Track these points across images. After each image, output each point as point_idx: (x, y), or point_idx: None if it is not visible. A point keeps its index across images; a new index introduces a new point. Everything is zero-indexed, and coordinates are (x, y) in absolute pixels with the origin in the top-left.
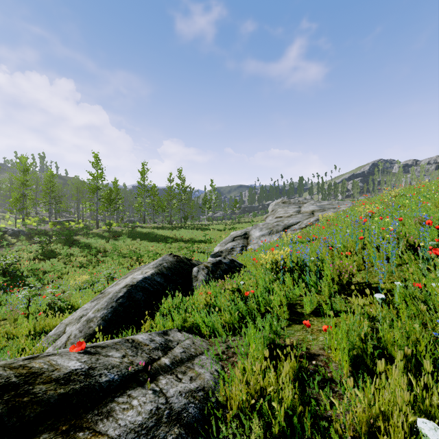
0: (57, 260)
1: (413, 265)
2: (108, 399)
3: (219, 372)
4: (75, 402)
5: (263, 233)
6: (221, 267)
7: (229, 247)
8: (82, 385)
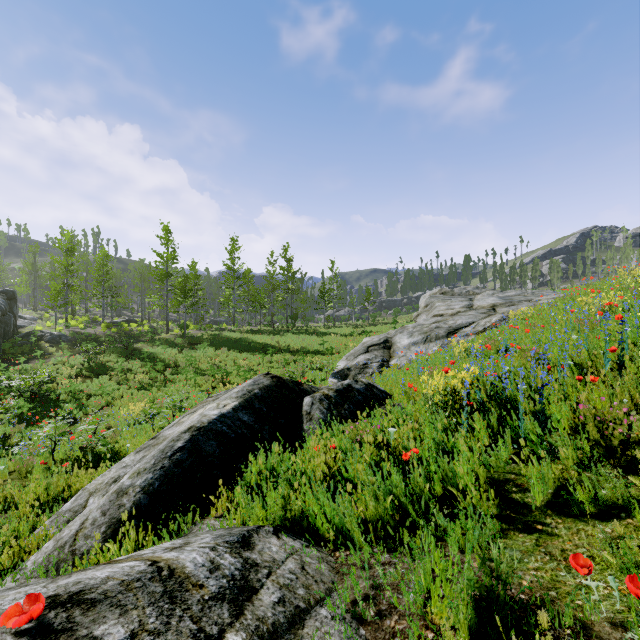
0: (109, 379)
1: None
2: None
3: None
4: None
5: (414, 340)
6: (352, 398)
7: (361, 363)
8: None
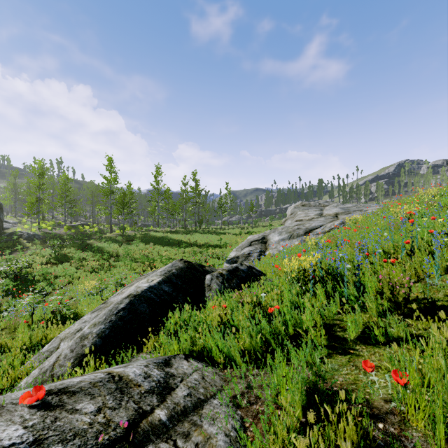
0: (70, 265)
1: None
2: None
3: (237, 432)
4: None
5: (282, 237)
6: (238, 275)
7: (246, 253)
8: None
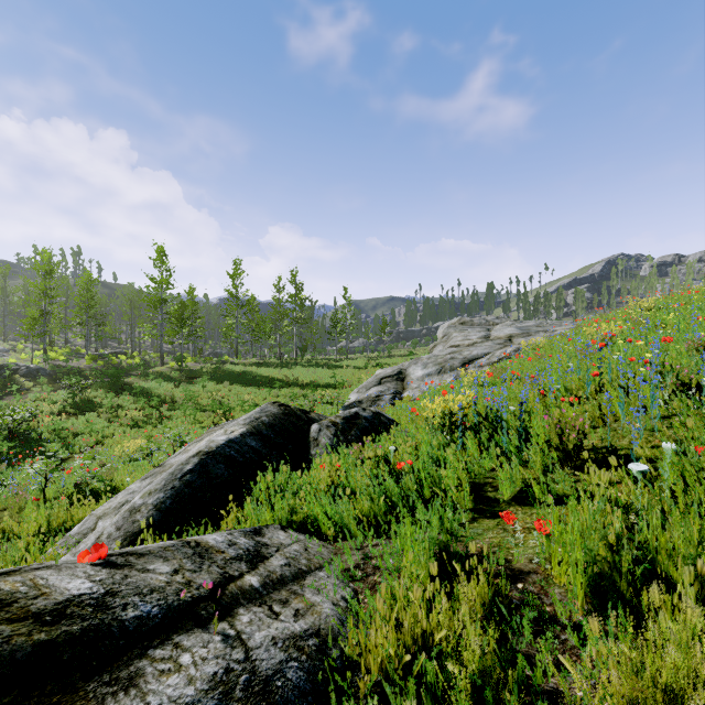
0: (97, 416)
1: (692, 416)
2: (135, 652)
3: (348, 602)
4: (66, 658)
5: (428, 372)
6: (359, 425)
7: (373, 395)
8: (86, 626)
